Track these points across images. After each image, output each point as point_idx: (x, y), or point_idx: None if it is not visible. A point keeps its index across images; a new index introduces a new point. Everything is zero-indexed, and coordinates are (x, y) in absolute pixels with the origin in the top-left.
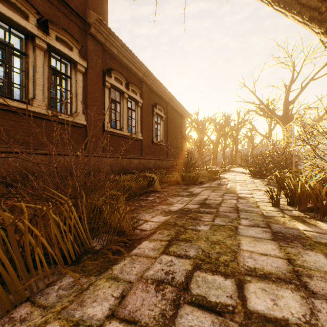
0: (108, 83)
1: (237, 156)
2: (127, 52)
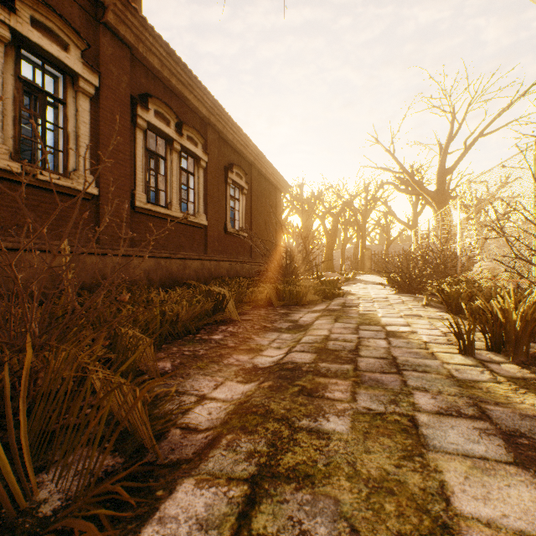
0: (142, 120)
1: (365, 256)
2: (180, 67)
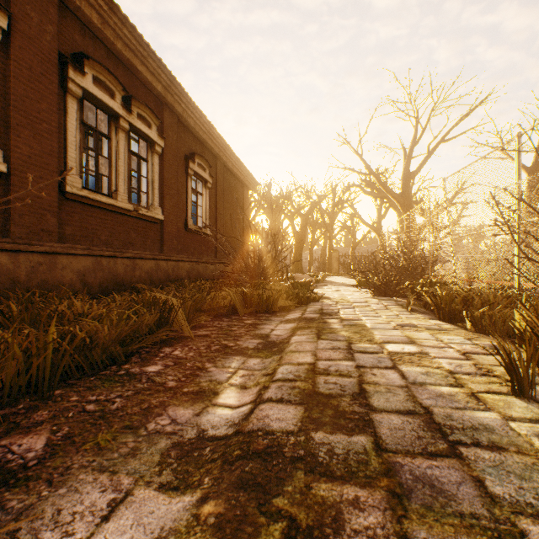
0: (76, 86)
1: (332, 258)
2: (127, 28)
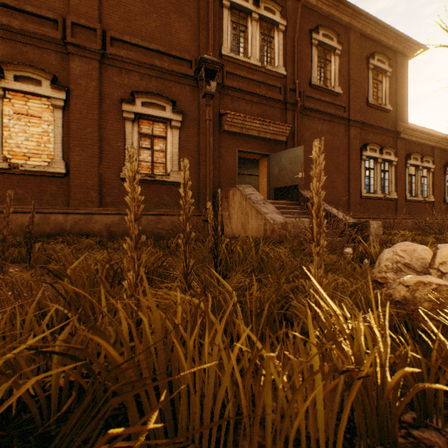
0: (408, 164)
1: None
2: (424, 134)
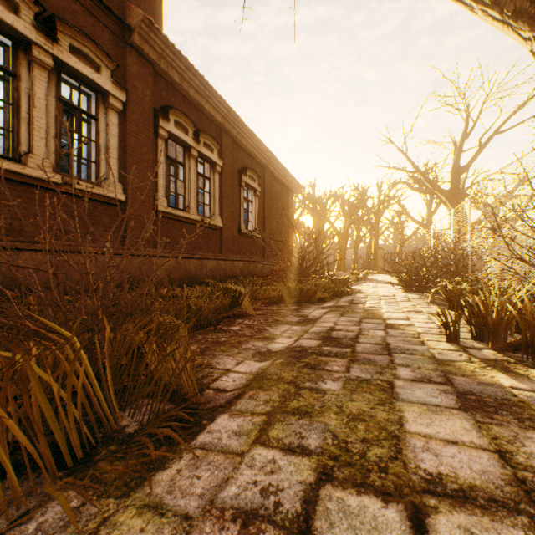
0: (164, 131)
1: (377, 256)
2: (197, 79)
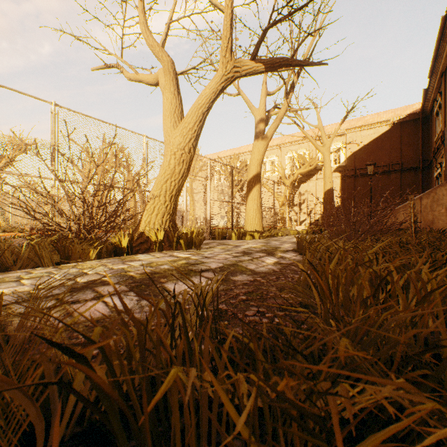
0: None
1: None
2: None
